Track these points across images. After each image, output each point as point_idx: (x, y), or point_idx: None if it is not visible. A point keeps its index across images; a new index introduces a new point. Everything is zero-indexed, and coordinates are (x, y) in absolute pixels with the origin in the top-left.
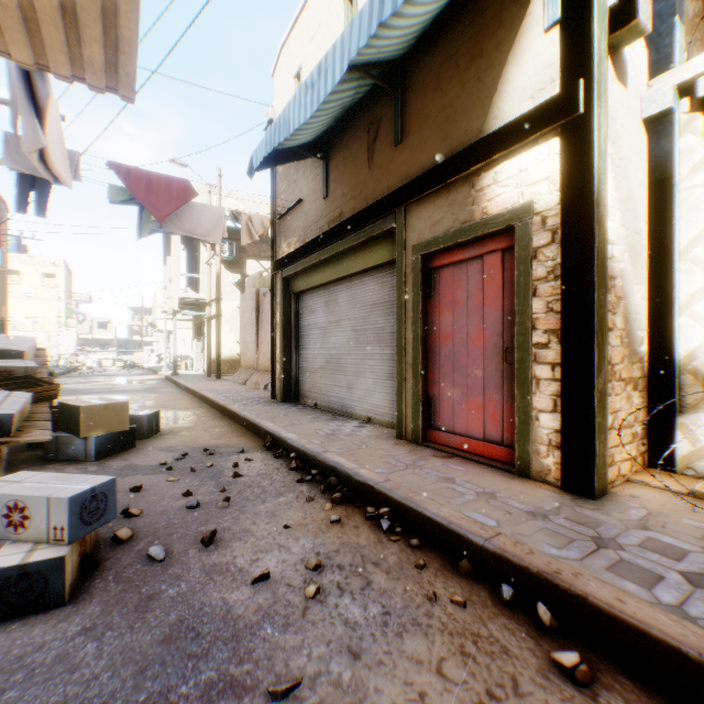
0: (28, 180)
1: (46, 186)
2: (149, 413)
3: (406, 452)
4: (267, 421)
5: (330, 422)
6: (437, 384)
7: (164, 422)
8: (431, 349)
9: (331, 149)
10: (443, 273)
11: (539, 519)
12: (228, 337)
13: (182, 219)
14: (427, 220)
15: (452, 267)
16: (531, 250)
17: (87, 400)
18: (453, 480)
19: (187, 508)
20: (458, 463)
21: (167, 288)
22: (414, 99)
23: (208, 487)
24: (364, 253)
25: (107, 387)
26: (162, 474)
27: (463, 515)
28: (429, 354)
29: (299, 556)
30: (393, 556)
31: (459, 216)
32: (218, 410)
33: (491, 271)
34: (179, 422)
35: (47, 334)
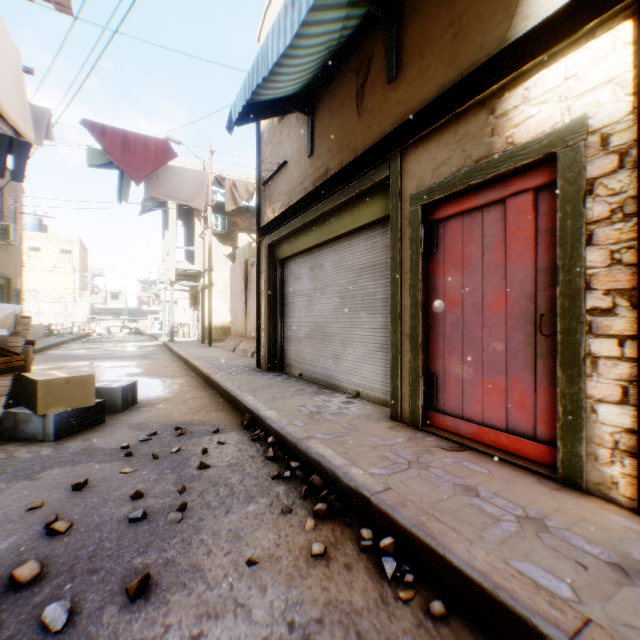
0: (5, 144)
1: (24, 150)
2: (123, 384)
3: (405, 441)
4: (248, 394)
5: (315, 397)
6: (441, 358)
7: (145, 392)
8: (433, 316)
9: (316, 102)
10: (449, 225)
11: (637, 583)
12: (220, 306)
13: (163, 184)
14: (429, 163)
15: (461, 218)
16: (584, 182)
17: (51, 373)
18: (476, 490)
19: (129, 520)
20: (473, 460)
21: (165, 261)
22: (412, 24)
23: (165, 484)
24: (352, 211)
25: (106, 353)
26: (119, 462)
27: (511, 567)
28: (431, 323)
29: (263, 629)
30: (406, 636)
31: (472, 152)
32: (202, 379)
33: (516, 217)
34: (161, 393)
35: (64, 304)
